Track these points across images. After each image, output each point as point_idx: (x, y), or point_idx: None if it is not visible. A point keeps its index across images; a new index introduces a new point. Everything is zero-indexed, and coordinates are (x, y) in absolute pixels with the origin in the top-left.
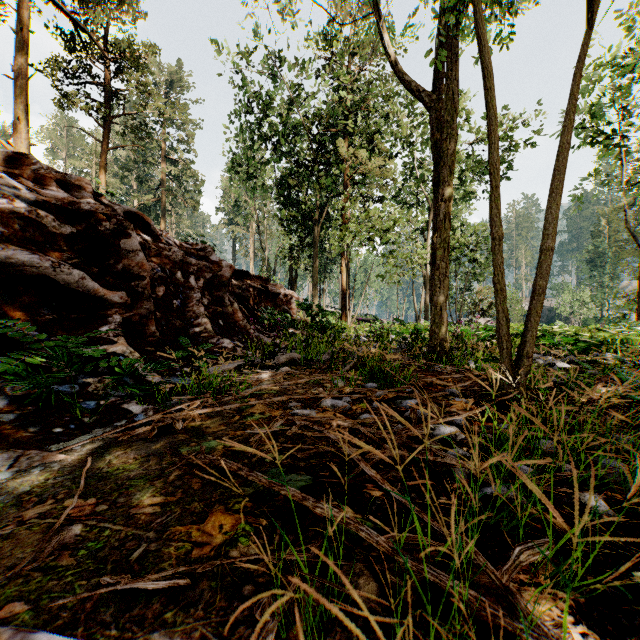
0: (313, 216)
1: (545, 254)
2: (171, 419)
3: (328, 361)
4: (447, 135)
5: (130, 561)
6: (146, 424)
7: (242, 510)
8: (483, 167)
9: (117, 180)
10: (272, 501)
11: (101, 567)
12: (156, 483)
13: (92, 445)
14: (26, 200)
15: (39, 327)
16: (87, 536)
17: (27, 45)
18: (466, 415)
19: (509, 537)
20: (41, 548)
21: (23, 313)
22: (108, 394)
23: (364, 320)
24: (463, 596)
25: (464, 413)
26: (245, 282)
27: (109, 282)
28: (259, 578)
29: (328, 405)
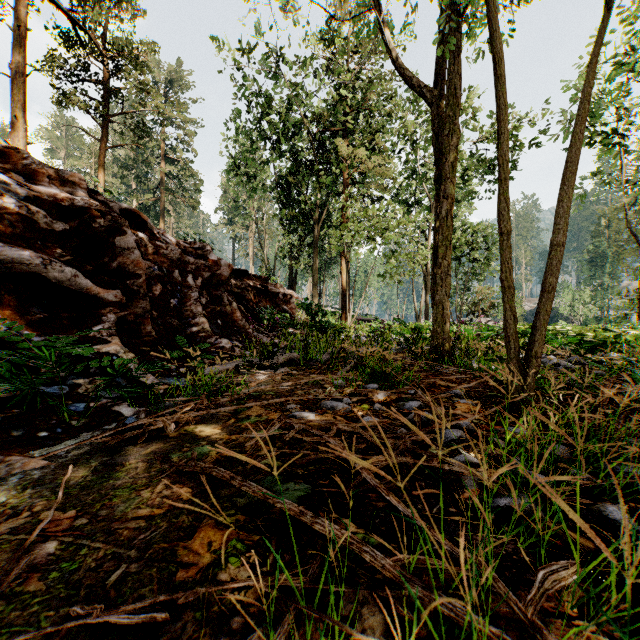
0: (313, 215)
1: (555, 249)
2: (163, 422)
3: (328, 361)
4: (449, 131)
5: (106, 585)
6: (137, 427)
7: (234, 524)
8: (484, 166)
9: (116, 180)
10: (267, 514)
11: (73, 593)
12: (142, 493)
13: (78, 450)
14: (16, 195)
15: (29, 326)
16: (61, 555)
17: (25, 43)
18: (473, 418)
19: (527, 555)
20: (8, 570)
21: (13, 312)
22: (99, 396)
23: (364, 320)
24: (485, 636)
25: (470, 416)
26: (244, 281)
27: (103, 280)
28: (250, 607)
29: (328, 407)
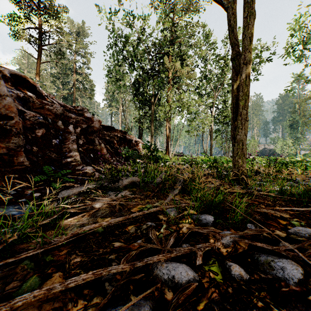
0: (151, 99)
1: None
2: None
3: (160, 184)
4: (250, 13)
5: None
6: None
7: None
8: None
9: (51, 84)
10: None
11: None
12: None
13: None
14: None
15: None
16: None
17: None
18: None
19: None
20: None
21: None
22: None
23: (178, 155)
24: None
25: None
26: (112, 133)
27: None
28: None
29: (164, 278)
